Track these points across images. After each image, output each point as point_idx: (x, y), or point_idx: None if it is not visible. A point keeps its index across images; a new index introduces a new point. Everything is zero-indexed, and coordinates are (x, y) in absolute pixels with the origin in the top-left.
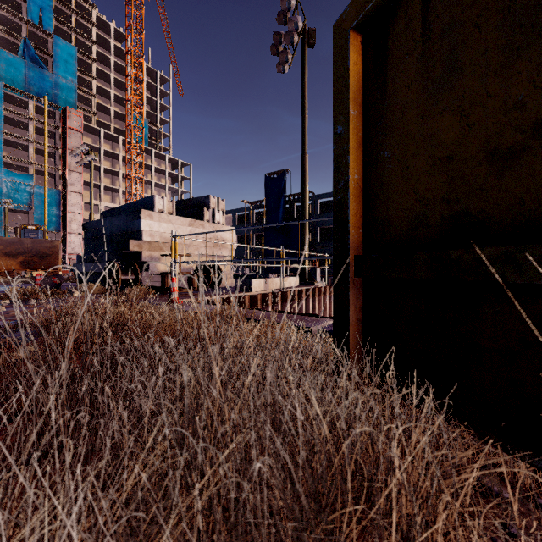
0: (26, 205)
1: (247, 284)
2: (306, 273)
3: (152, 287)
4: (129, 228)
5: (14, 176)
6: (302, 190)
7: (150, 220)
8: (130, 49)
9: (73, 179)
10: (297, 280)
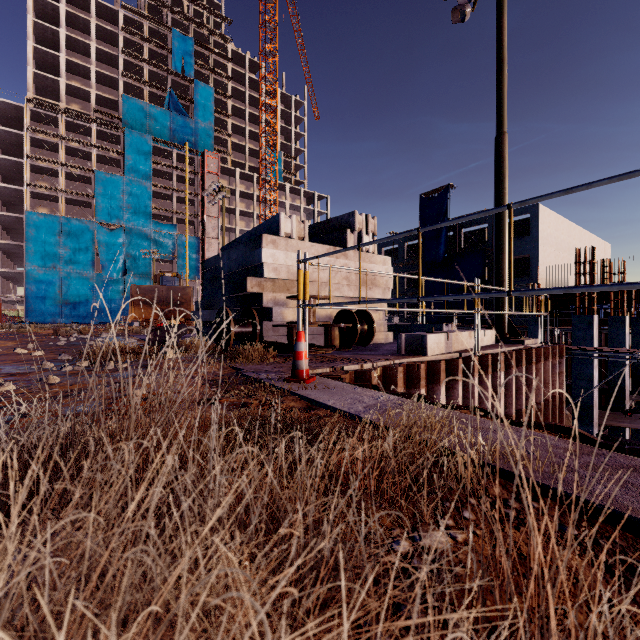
0: (171, 254)
1: (418, 343)
2: (504, 323)
3: (274, 345)
4: (247, 262)
5: (161, 227)
6: (498, 193)
7: (273, 249)
8: (264, 76)
9: (210, 225)
10: (492, 335)
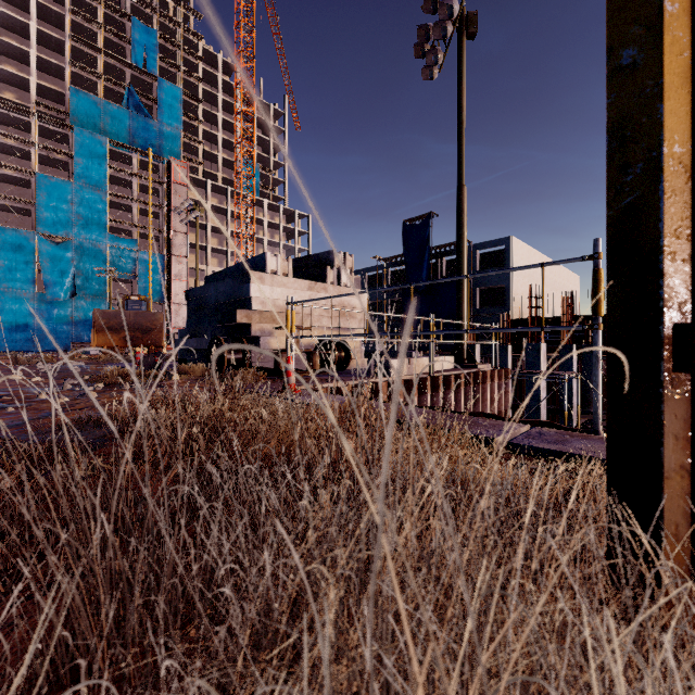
0: (130, 273)
1: (384, 367)
2: (463, 350)
3: (264, 369)
4: (236, 295)
5: (119, 241)
6: (458, 237)
7: (261, 284)
8: (240, 82)
9: (178, 242)
10: (451, 361)
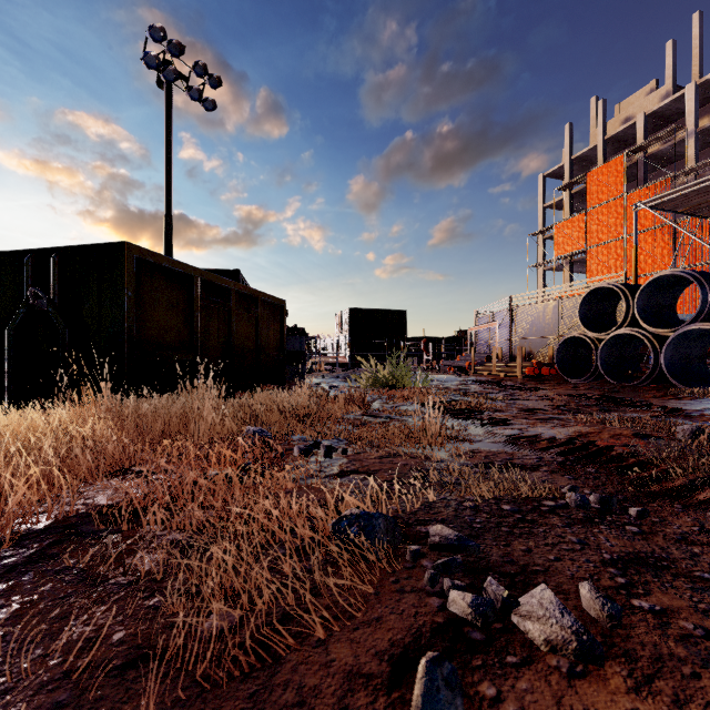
0: None
1: None
2: None
3: None
4: None
5: None
6: None
7: None
8: None
9: None
10: None
